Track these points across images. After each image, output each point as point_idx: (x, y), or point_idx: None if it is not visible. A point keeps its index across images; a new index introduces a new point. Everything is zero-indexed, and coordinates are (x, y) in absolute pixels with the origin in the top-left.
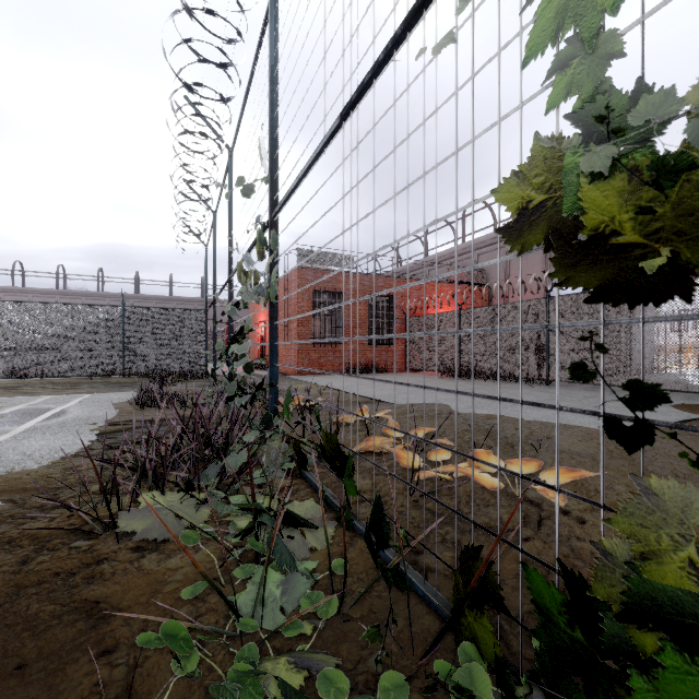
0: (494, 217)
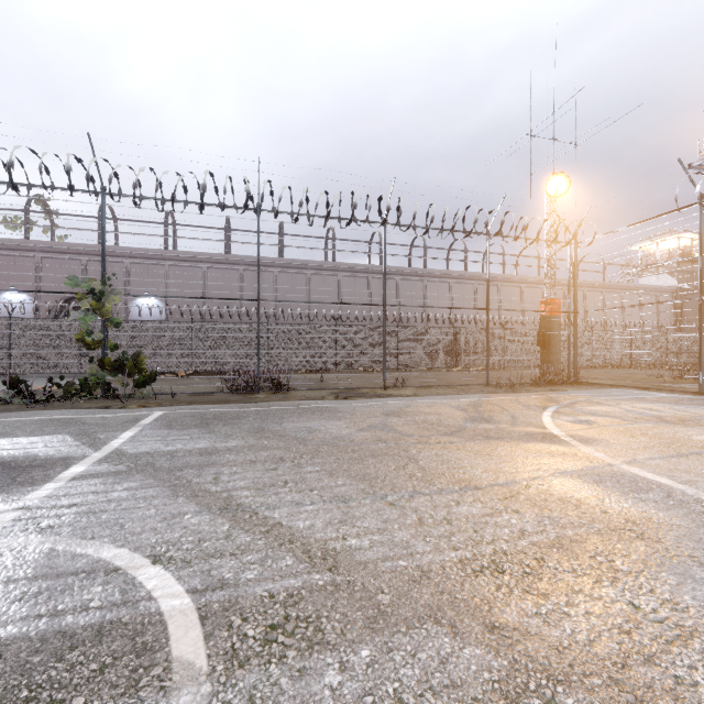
0: None
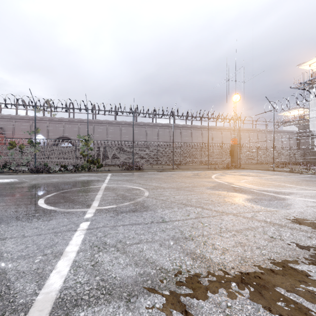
0: (0, 105)
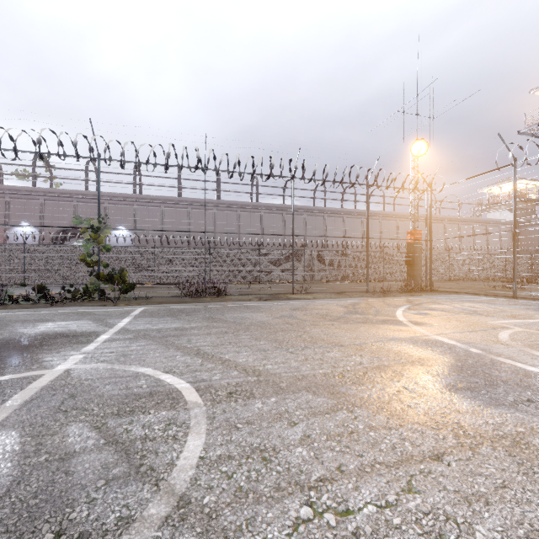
0: None
